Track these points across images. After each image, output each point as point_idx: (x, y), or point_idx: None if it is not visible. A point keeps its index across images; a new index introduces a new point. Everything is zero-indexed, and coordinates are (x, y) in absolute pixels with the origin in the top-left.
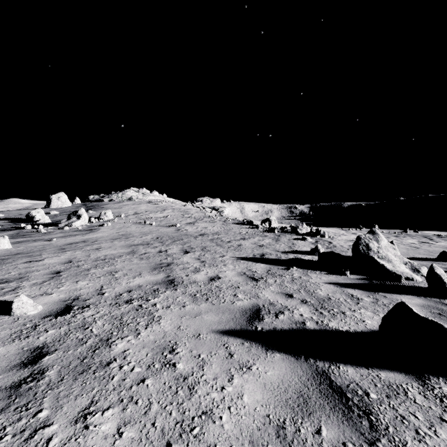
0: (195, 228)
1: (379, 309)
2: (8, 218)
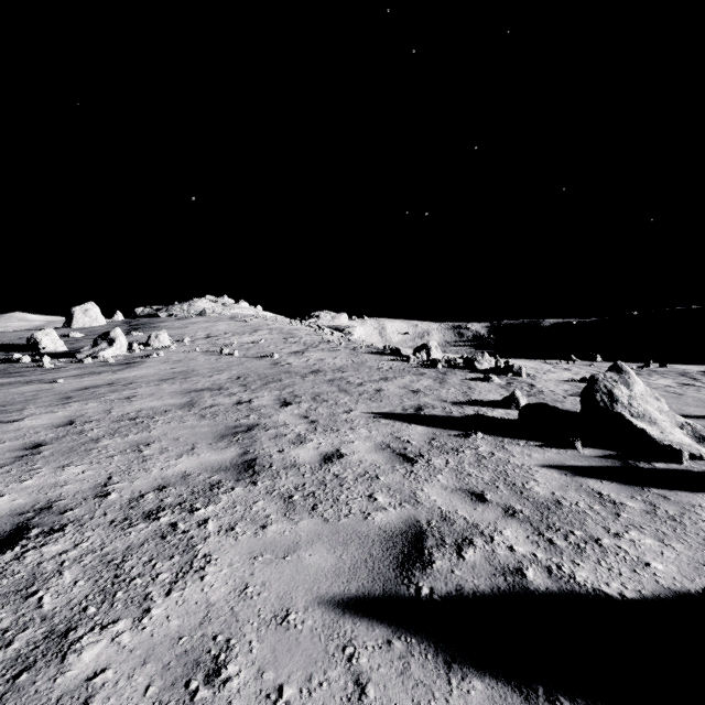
0: (305, 361)
1: (666, 529)
2: None
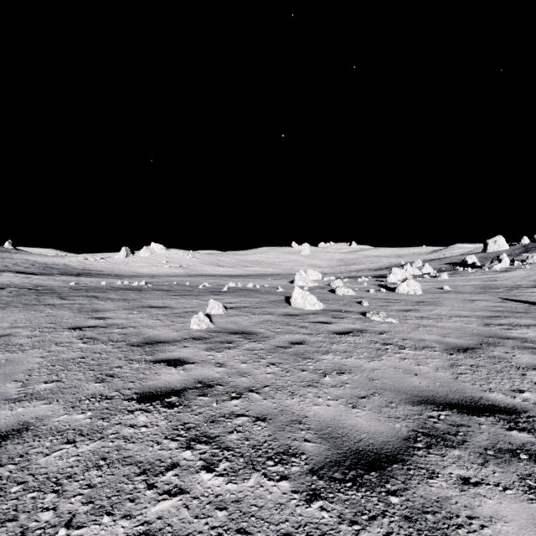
0: None
1: None
2: (450, 263)
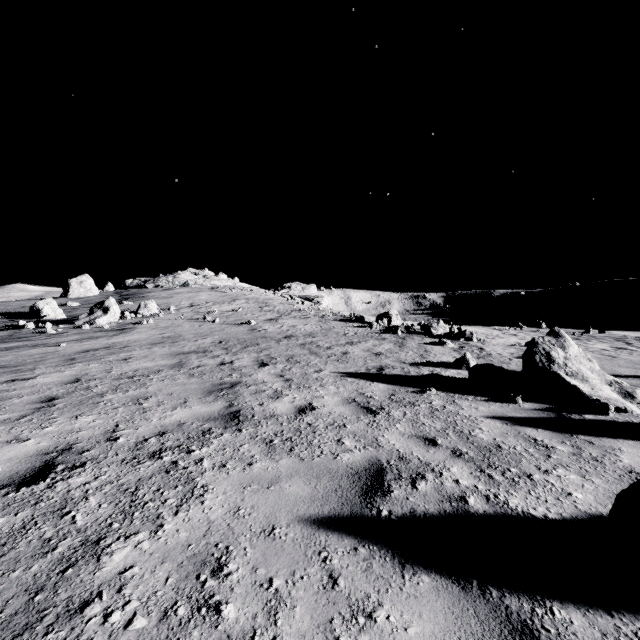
0: (279, 327)
1: (588, 467)
2: (4, 313)
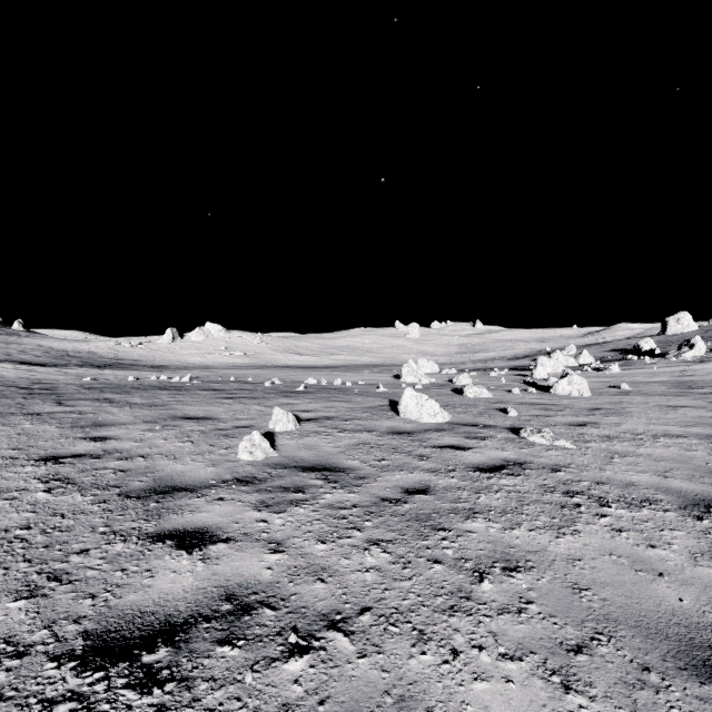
0: None
1: None
2: (616, 350)
